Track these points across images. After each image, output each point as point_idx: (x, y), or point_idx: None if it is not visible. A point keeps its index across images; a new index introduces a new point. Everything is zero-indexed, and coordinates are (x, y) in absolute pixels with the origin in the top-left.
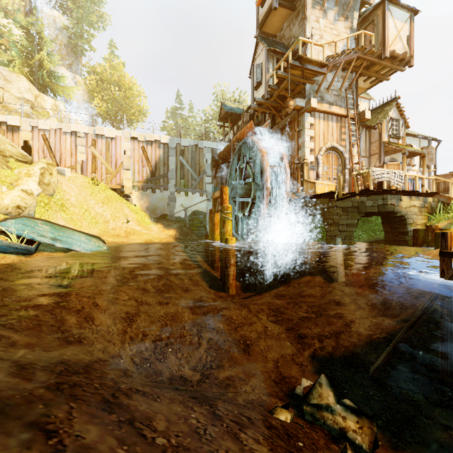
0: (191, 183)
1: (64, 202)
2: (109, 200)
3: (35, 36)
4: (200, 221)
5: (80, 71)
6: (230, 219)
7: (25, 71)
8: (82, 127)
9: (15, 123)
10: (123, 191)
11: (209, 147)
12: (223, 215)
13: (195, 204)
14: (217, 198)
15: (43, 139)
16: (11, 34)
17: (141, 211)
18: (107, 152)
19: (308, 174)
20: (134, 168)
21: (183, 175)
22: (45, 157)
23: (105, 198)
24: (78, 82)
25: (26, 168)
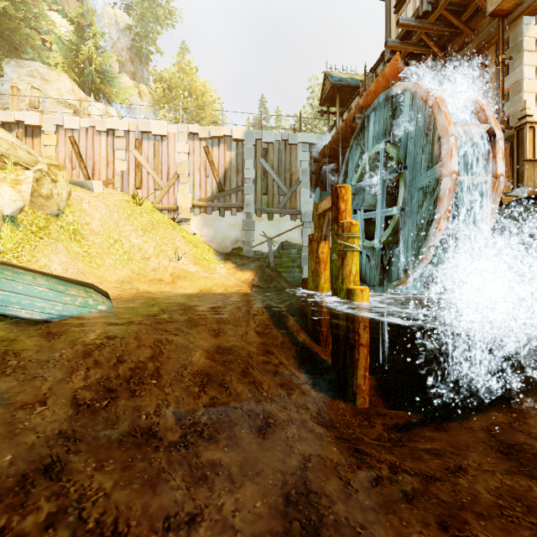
0: (278, 200)
1: (80, 228)
2: (154, 226)
3: (86, 30)
4: (292, 259)
5: (146, 81)
6: (356, 249)
7: (71, 70)
8: (121, 123)
9: (35, 122)
10: (178, 214)
11: (306, 142)
12: (341, 242)
13: (284, 233)
14: (325, 213)
15: (71, 143)
16: (46, 16)
17: (203, 244)
18: (156, 157)
19: (536, 148)
20: (193, 179)
21: (266, 187)
22: (74, 168)
23: (149, 223)
24: (143, 92)
25: (14, 172)
